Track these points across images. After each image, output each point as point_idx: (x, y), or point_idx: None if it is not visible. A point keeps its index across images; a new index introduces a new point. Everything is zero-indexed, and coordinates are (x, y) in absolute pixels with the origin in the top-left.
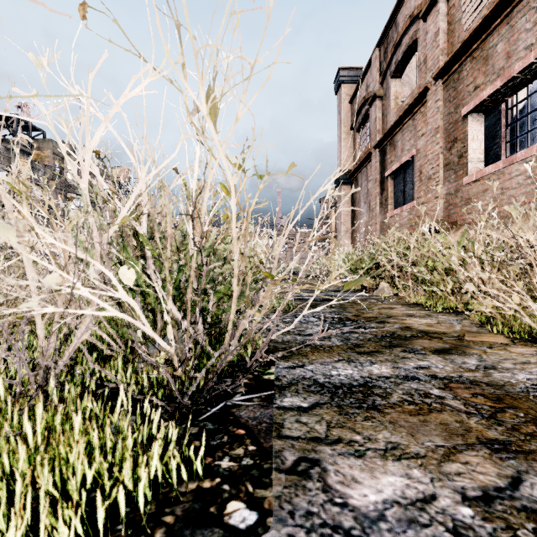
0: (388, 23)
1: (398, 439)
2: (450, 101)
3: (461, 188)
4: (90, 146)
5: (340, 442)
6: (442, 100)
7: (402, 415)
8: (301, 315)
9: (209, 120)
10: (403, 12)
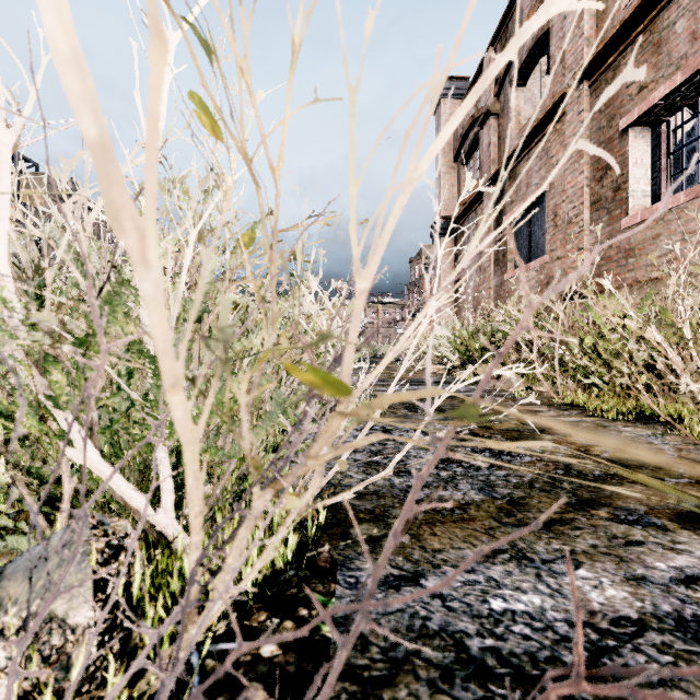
0: (507, 10)
1: None
2: (600, 110)
3: (617, 234)
4: None
5: None
6: (588, 110)
7: None
8: (407, 448)
9: None
10: None
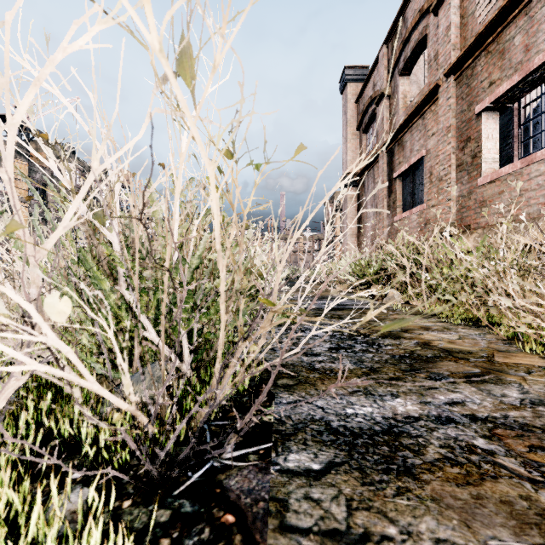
0: (396, 18)
1: (449, 533)
2: (462, 98)
3: (474, 190)
4: (13, 120)
5: (368, 540)
6: (454, 97)
7: (446, 486)
8: (308, 336)
9: (165, 61)
10: (412, 6)
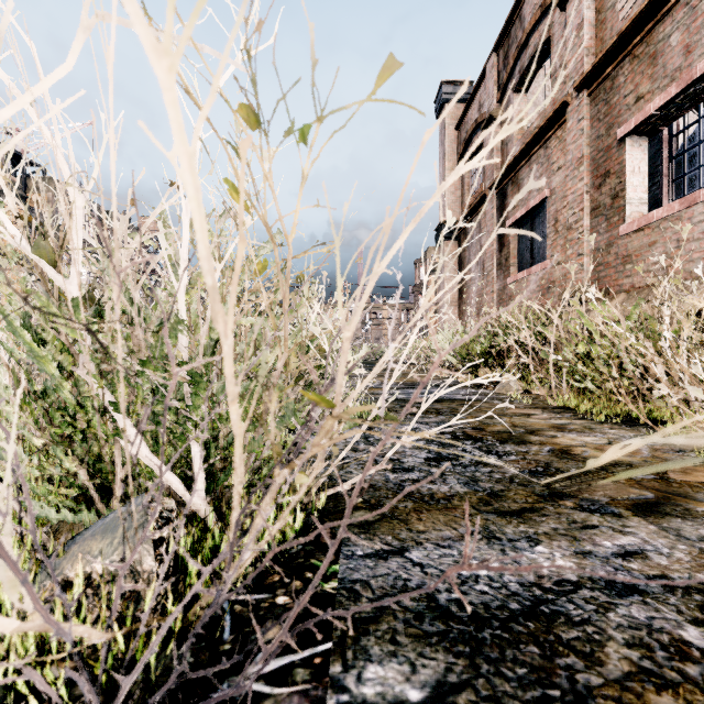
0: (509, 17)
1: None
2: (599, 119)
3: (615, 241)
4: None
5: None
6: (588, 118)
7: None
8: (397, 446)
9: None
10: (530, 0)
